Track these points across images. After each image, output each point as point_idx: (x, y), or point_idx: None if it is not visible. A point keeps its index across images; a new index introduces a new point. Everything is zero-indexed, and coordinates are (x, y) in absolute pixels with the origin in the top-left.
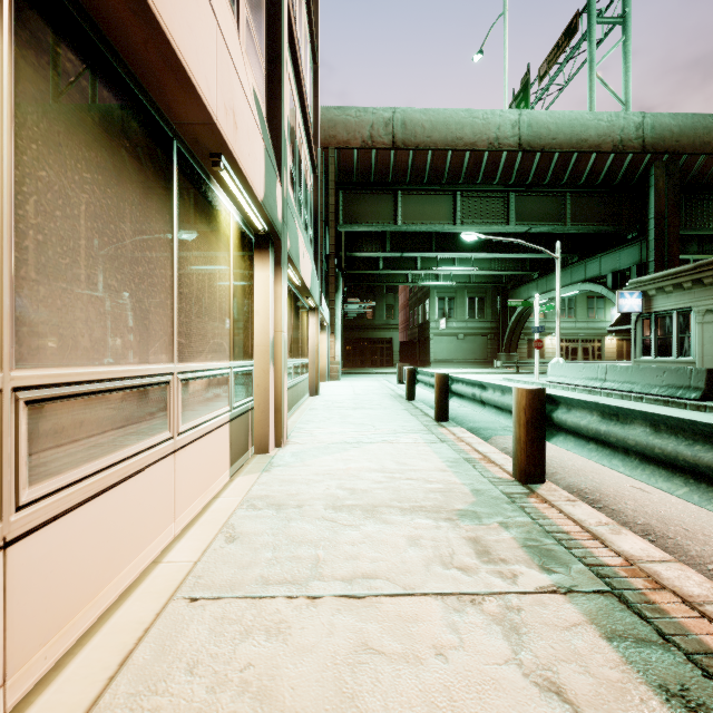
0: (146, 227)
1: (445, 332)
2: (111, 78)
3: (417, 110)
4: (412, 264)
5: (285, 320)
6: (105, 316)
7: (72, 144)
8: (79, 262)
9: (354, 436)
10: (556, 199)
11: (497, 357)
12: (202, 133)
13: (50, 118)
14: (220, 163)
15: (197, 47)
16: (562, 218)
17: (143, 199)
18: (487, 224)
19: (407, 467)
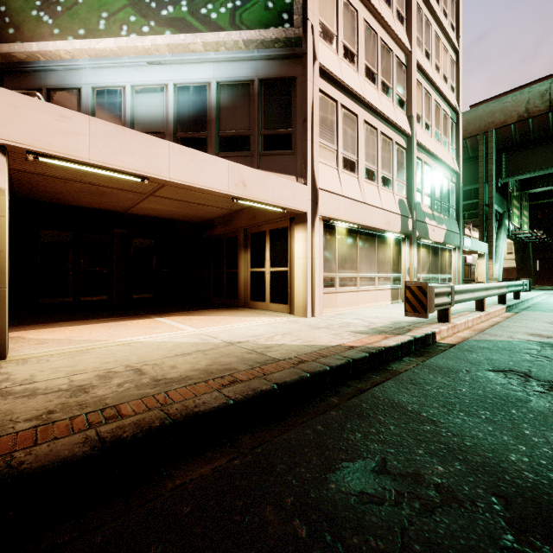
0: (371, 252)
1: None
2: (367, 234)
3: None
4: None
5: (415, 261)
6: (366, 267)
7: (363, 246)
8: (363, 261)
9: None
10: None
11: None
12: (381, 230)
13: (361, 245)
14: (385, 233)
15: (379, 221)
16: None
17: (371, 248)
18: None
19: None
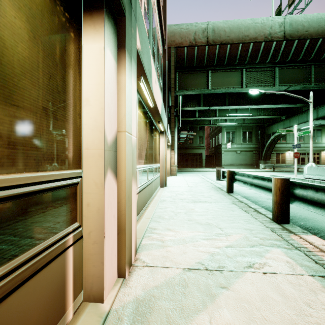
0: None
1: (229, 150)
2: None
3: (221, 22)
4: (213, 114)
5: (133, 121)
6: None
7: None
8: None
9: (209, 249)
10: (305, 70)
11: (258, 162)
12: None
13: None
14: None
15: None
16: (308, 81)
17: None
18: (261, 86)
19: None
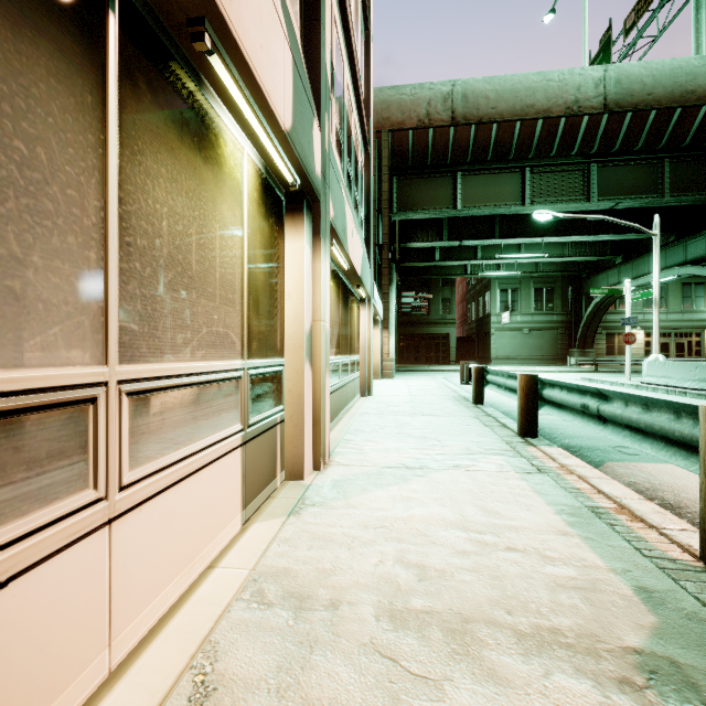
0: (13, 91)
1: (507, 327)
2: None
3: (479, 80)
4: (472, 254)
5: (327, 306)
6: None
7: None
8: None
9: (415, 456)
10: (650, 168)
11: (568, 353)
12: None
13: None
14: (203, 34)
15: None
16: (658, 189)
17: None
18: (562, 202)
19: (501, 520)
